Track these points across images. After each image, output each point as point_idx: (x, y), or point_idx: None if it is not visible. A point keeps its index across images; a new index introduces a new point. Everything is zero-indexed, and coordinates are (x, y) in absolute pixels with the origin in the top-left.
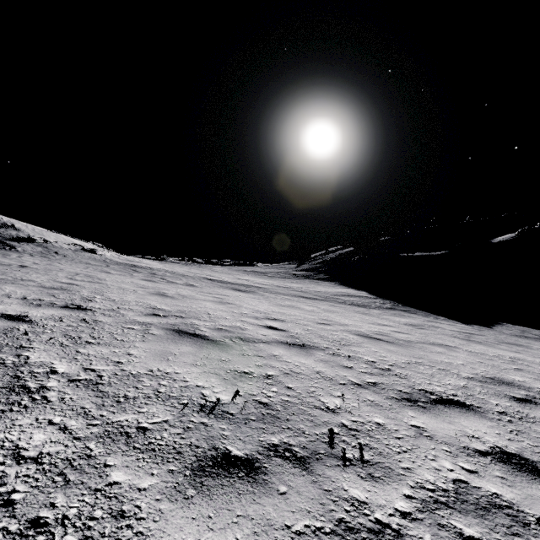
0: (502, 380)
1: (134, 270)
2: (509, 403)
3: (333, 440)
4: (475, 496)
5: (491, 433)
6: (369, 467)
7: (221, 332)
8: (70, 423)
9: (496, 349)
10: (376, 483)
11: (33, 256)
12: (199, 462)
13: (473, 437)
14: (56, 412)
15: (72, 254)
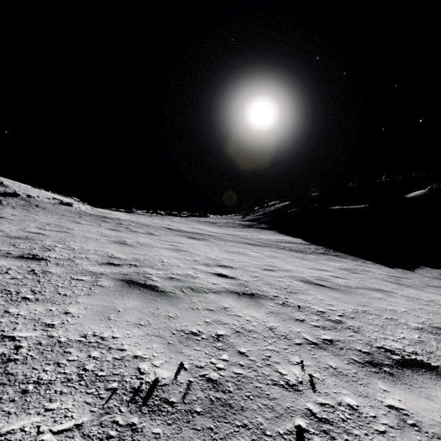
0: None
1: (103, 220)
2: None
3: None
4: None
5: None
6: None
7: (172, 282)
8: None
9: (427, 293)
10: None
11: (14, 209)
12: None
13: None
14: None
15: (50, 207)
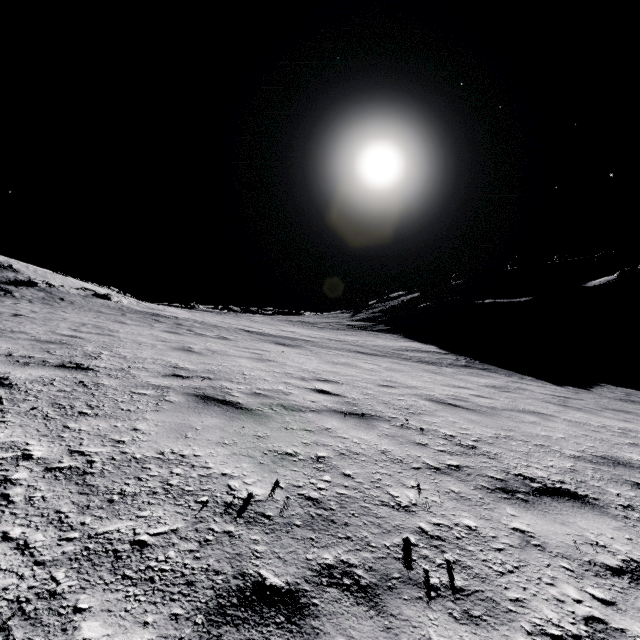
0: (617, 460)
1: (156, 320)
2: (633, 493)
3: (410, 556)
4: None
5: (620, 538)
6: (465, 600)
7: (258, 398)
8: (34, 537)
9: (600, 418)
10: (477, 627)
11: (32, 303)
12: (218, 600)
13: (598, 545)
14: (18, 519)
15: (81, 300)
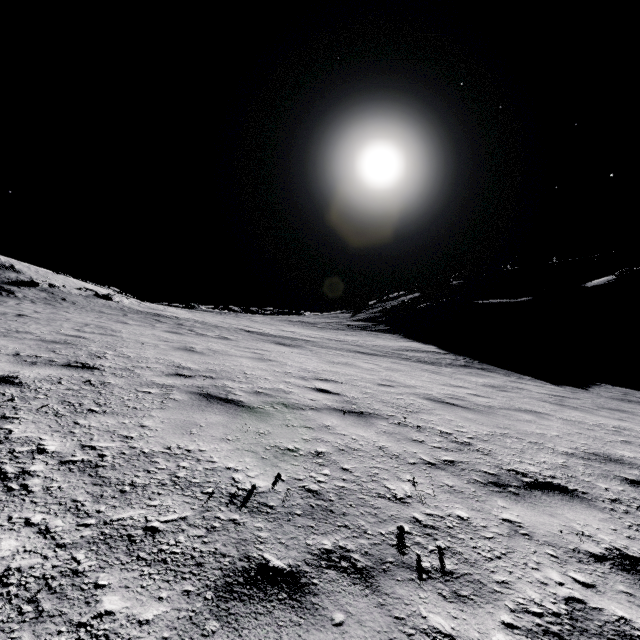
0: (609, 457)
1: (157, 320)
2: (621, 487)
3: (404, 543)
4: (597, 623)
5: (605, 528)
6: (454, 582)
7: (260, 397)
8: (54, 522)
9: (596, 416)
10: (464, 605)
11: (35, 304)
12: (225, 579)
13: (583, 535)
14: (38, 507)
15: (82, 301)
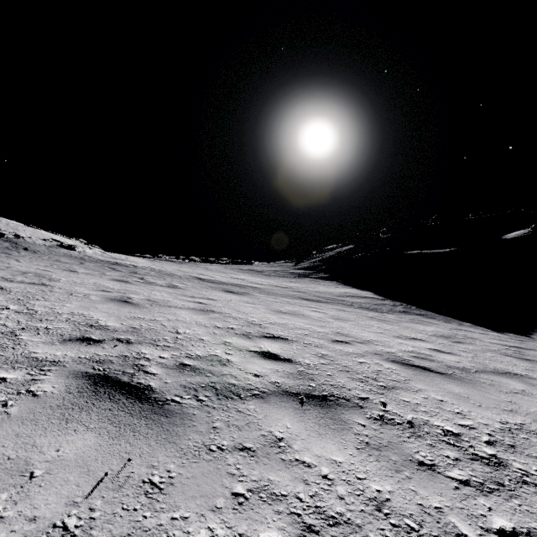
0: None
1: (112, 268)
2: None
3: None
4: None
5: None
6: None
7: (182, 375)
8: None
9: None
10: None
11: None
12: None
13: None
14: None
15: (44, 250)
